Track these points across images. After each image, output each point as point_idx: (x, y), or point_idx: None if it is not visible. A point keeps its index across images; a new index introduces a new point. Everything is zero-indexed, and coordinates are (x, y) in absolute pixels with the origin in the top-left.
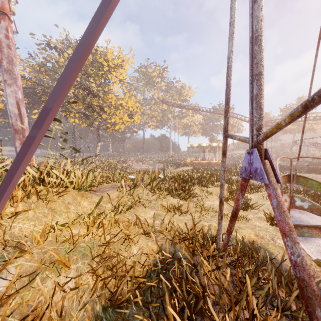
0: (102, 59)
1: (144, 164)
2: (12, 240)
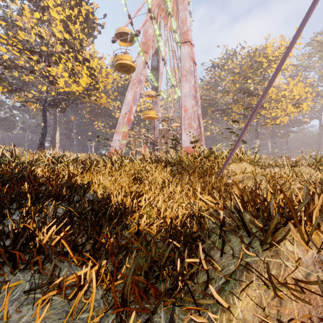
0: (261, 57)
1: None
2: (230, 170)
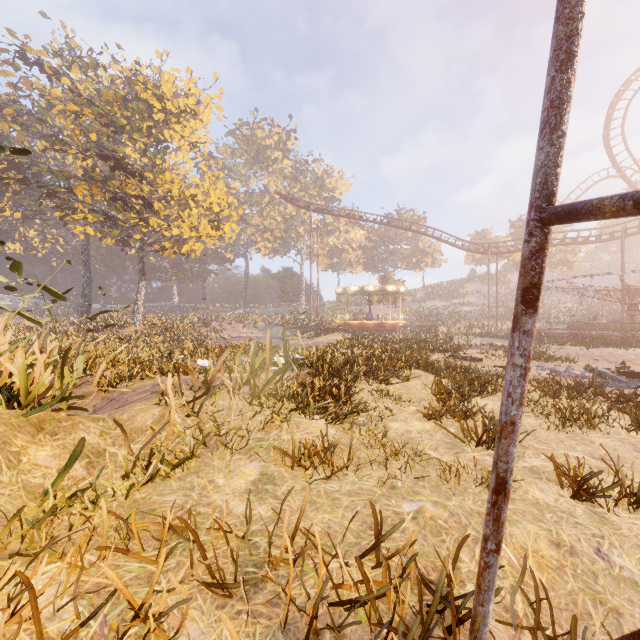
0: (149, 93)
1: (248, 329)
2: None
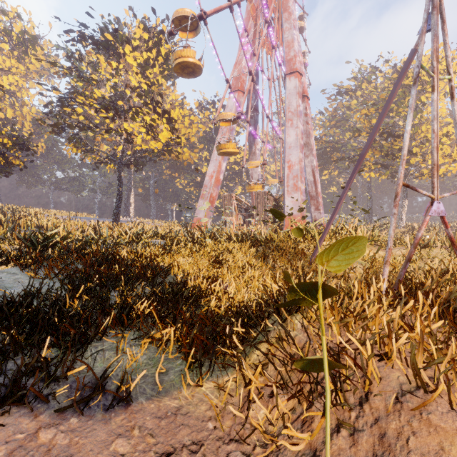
0: (409, 79)
1: None
2: None
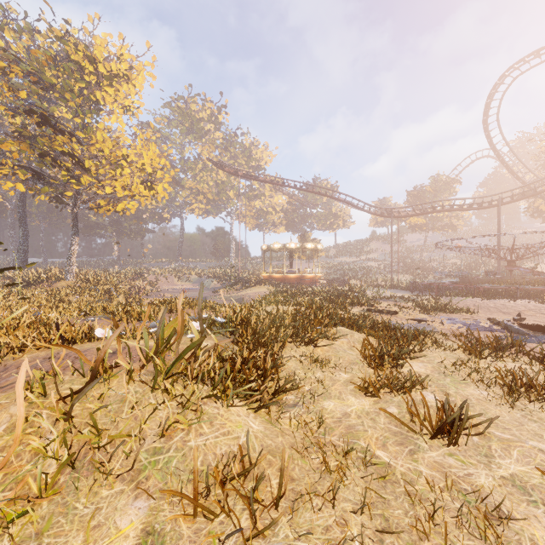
0: (81, 55)
1: (182, 281)
2: None
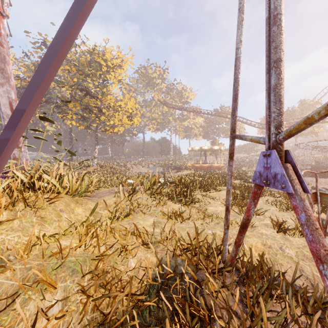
0: (100, 59)
1: (144, 168)
2: None
